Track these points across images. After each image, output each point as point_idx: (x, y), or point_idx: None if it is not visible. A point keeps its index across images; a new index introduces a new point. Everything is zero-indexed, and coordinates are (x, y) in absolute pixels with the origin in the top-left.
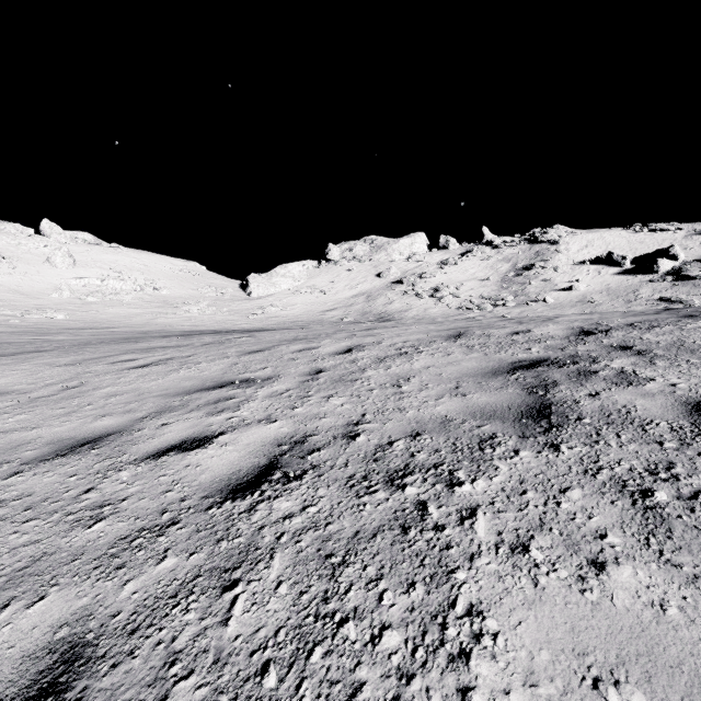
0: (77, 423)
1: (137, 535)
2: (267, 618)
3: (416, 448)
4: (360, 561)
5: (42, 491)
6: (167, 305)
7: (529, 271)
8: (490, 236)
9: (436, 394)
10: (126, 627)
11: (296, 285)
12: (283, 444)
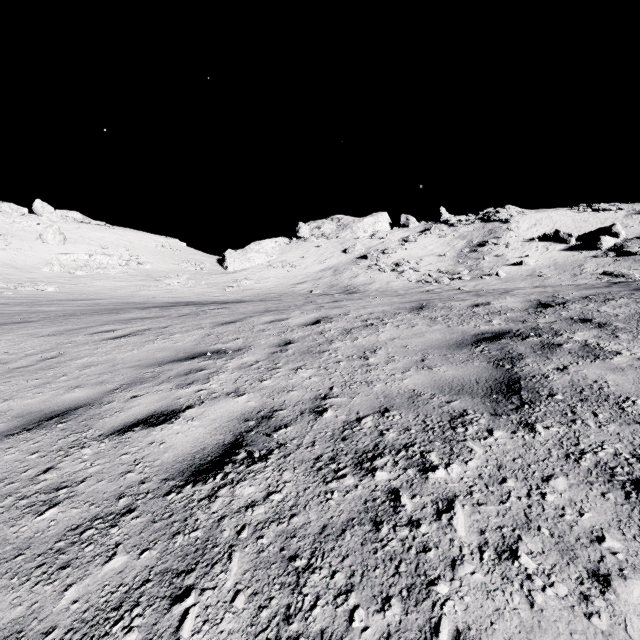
0: (49, 395)
1: (89, 524)
2: None
3: (385, 426)
4: (328, 565)
5: None
6: (149, 278)
7: (483, 247)
8: (446, 215)
9: (403, 367)
10: None
11: (269, 260)
12: (249, 419)
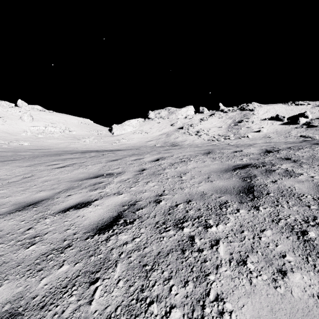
0: (28, 194)
1: (50, 252)
2: (112, 300)
3: (189, 208)
4: (160, 268)
5: (7, 229)
6: (75, 138)
7: (240, 123)
8: (222, 107)
9: (198, 181)
10: (39, 304)
11: (134, 129)
12: (124, 205)
